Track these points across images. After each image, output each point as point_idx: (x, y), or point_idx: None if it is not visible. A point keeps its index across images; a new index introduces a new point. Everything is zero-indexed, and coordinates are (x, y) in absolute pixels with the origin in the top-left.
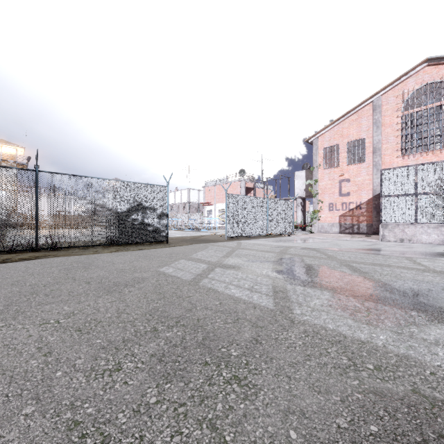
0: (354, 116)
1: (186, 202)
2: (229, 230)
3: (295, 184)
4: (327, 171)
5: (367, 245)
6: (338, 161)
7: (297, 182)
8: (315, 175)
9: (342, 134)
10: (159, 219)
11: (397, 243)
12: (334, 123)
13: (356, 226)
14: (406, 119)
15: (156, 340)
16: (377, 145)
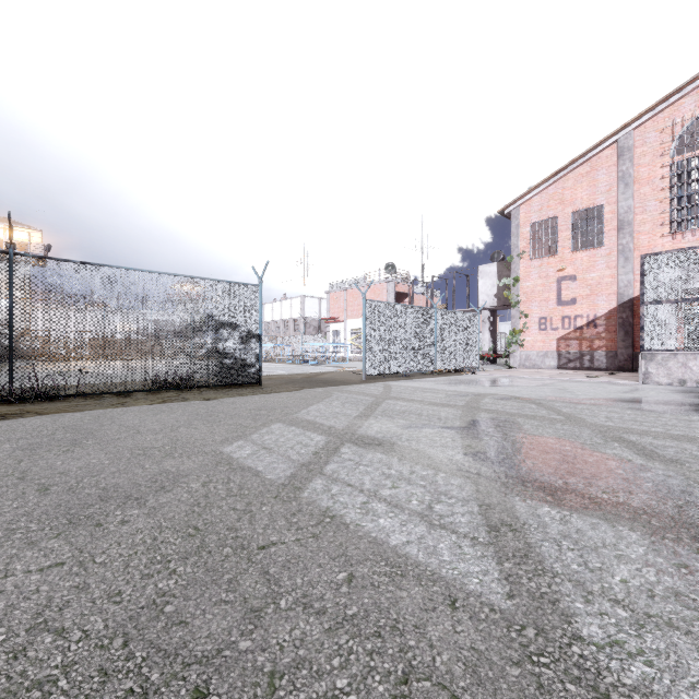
0: (584, 168)
1: (299, 317)
2: (369, 364)
3: (479, 286)
4: (536, 263)
5: (624, 392)
6: (556, 245)
7: (483, 282)
8: (515, 269)
9: (562, 199)
10: (245, 344)
11: (675, 387)
12: (549, 180)
13: (587, 356)
14: (678, 170)
15: None
16: (626, 216)
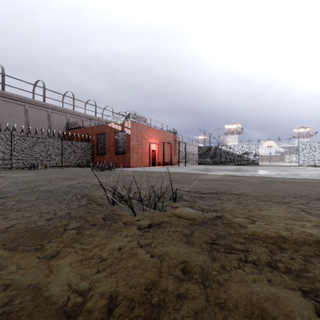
0: None
1: None
2: (301, 162)
3: None
4: None
5: None
6: None
7: None
8: None
9: None
10: (254, 156)
11: None
12: None
13: None
14: None
15: (208, 167)
16: None
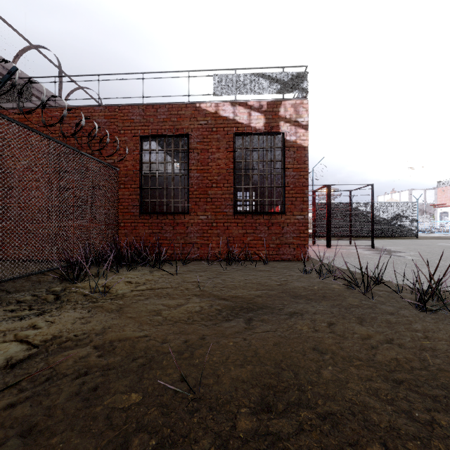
0: None
1: None
2: None
3: None
4: None
5: None
6: None
7: None
8: None
9: None
10: (411, 223)
11: None
12: None
13: None
14: None
15: None
16: None
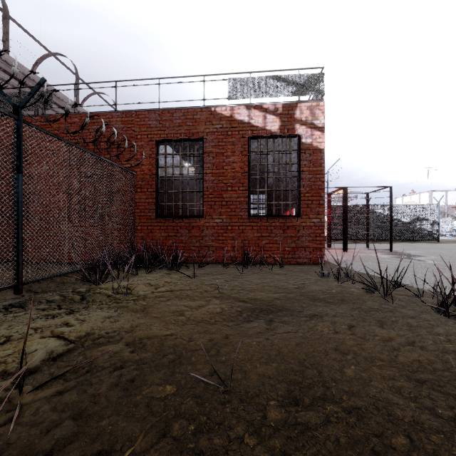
0: None
1: None
2: None
3: None
4: None
5: None
6: None
7: None
8: None
9: None
10: (431, 226)
11: None
12: None
13: None
14: None
15: None
16: None
